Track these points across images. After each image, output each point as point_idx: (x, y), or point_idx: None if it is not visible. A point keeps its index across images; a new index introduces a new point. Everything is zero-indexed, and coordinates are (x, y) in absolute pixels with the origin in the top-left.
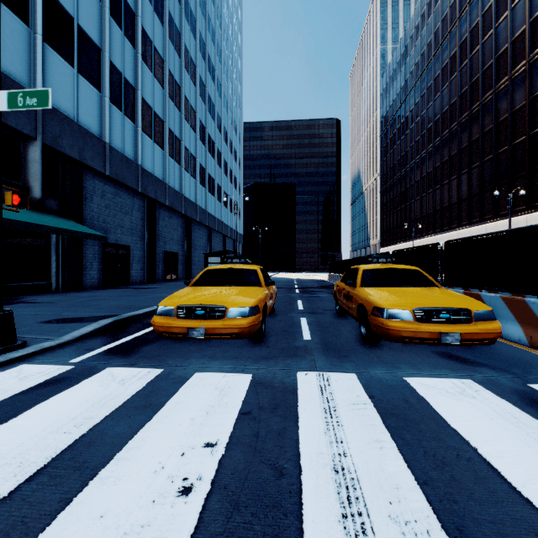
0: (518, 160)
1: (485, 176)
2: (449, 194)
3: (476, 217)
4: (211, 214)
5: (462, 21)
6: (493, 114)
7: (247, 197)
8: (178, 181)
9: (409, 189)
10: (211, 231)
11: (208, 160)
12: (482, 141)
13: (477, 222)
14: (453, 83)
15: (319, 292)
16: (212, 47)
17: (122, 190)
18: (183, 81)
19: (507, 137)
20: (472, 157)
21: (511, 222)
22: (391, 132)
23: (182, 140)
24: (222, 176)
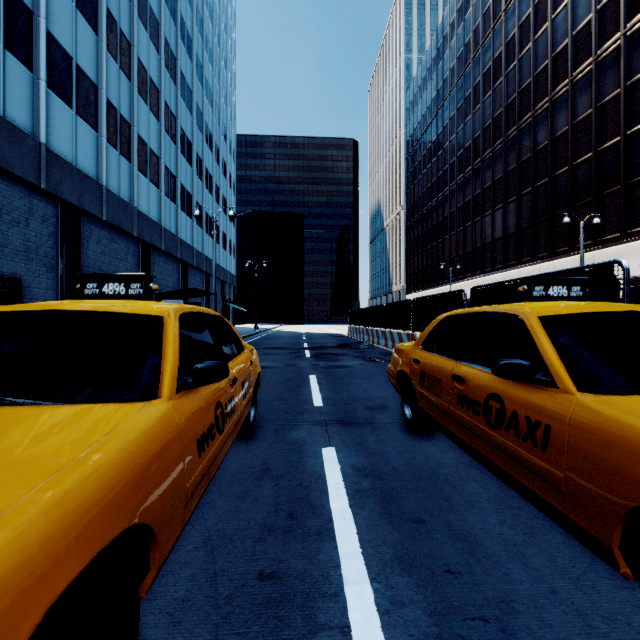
0: (581, 184)
1: (538, 205)
2: (492, 228)
3: (527, 255)
4: (186, 243)
5: (509, 14)
6: (549, 127)
7: (232, 211)
8: (127, 185)
9: (442, 222)
10: (186, 266)
11: (180, 165)
12: (534, 161)
13: (529, 261)
14: (498, 91)
15: (342, 357)
16: (187, 8)
17: (2, 181)
18: (136, 37)
19: (567, 155)
20: (522, 181)
21: (573, 261)
22: (419, 154)
23: (135, 126)
24: (203, 191)
